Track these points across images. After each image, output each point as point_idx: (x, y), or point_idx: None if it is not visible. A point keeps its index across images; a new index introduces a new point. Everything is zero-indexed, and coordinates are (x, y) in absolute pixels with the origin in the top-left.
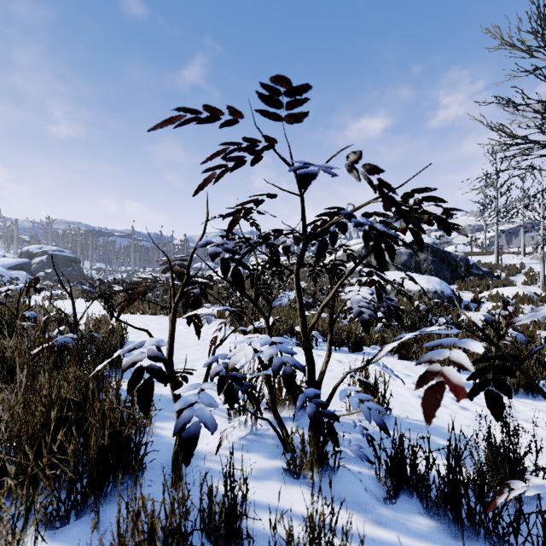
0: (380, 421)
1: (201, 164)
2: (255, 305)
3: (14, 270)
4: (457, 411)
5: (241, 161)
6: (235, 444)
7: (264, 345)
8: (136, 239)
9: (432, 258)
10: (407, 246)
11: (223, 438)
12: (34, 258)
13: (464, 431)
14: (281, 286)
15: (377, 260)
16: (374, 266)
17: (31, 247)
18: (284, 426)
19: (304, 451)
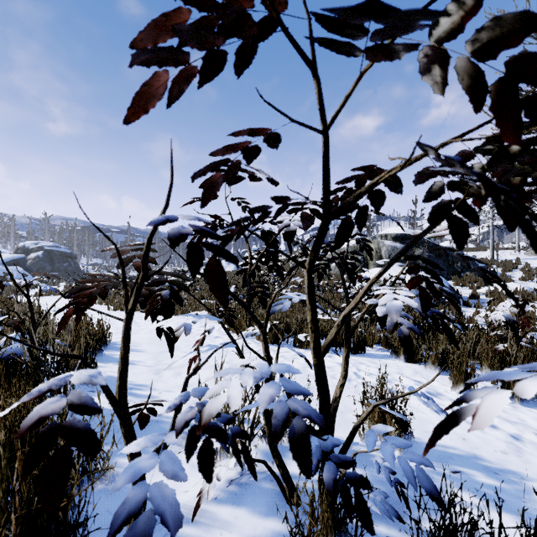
0: (431, 485)
1: (133, 48)
2: (247, 311)
3: (10, 265)
4: (486, 430)
5: (217, 56)
6: (222, 493)
7: (259, 380)
8: (132, 235)
9: (429, 253)
10: (403, 242)
11: (202, 495)
12: (30, 254)
13: (502, 460)
14: (276, 281)
15: (528, 236)
16: (423, 258)
17: (27, 243)
18: (285, 469)
19: (315, 517)
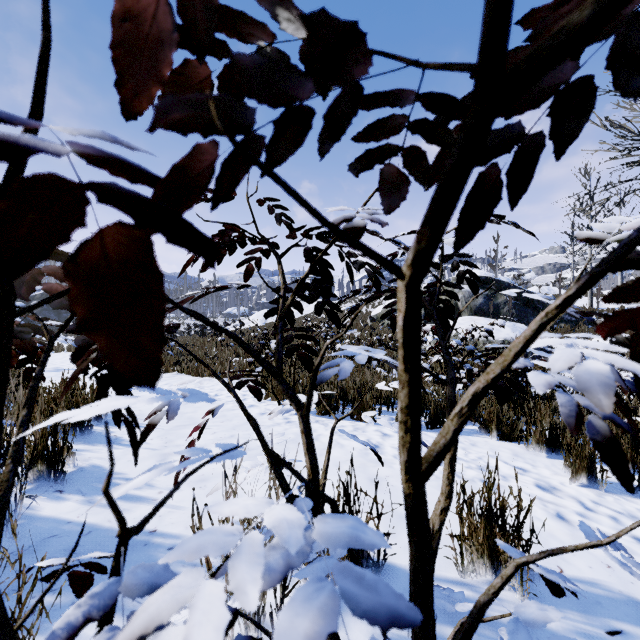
0: None
1: None
2: (277, 378)
3: None
4: (636, 550)
5: None
6: None
7: (278, 578)
8: None
9: (514, 300)
10: (483, 287)
11: None
12: (32, 302)
13: None
14: (328, 335)
15: None
16: None
17: None
18: None
19: None
